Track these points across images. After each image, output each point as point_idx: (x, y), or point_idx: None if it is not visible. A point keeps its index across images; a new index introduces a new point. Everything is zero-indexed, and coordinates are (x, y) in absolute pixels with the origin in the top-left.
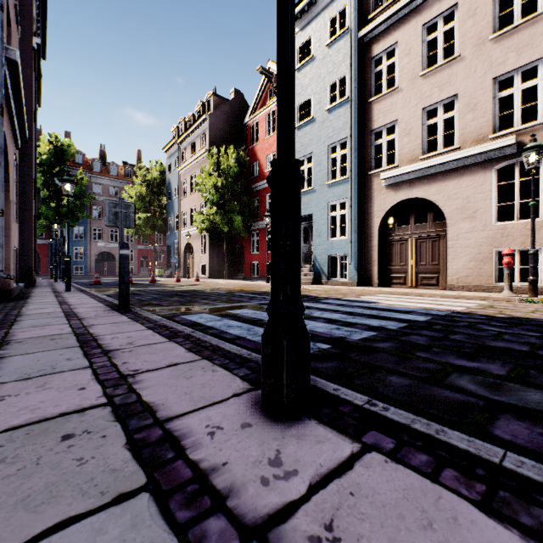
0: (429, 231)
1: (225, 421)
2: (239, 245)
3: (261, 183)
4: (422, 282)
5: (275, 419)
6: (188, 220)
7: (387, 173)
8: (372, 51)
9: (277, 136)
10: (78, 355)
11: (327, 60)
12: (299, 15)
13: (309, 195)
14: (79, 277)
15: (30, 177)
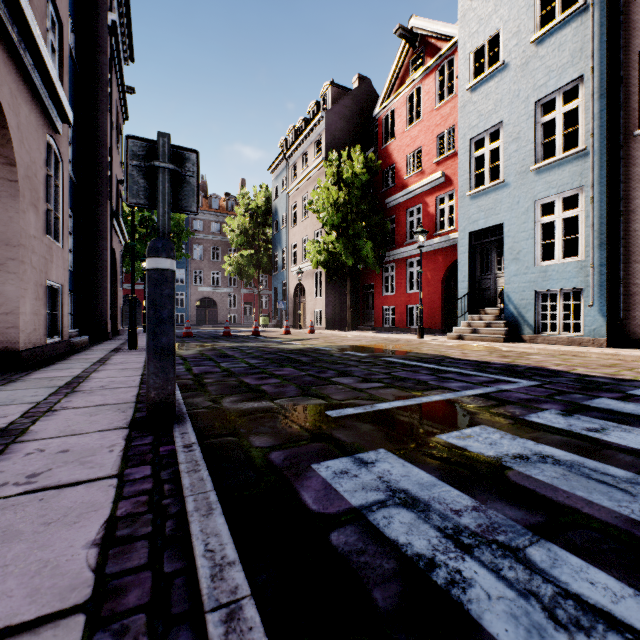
0: None
1: None
2: (366, 284)
3: (399, 195)
4: None
5: None
6: (299, 254)
7: None
8: None
9: None
10: None
11: None
12: None
13: (494, 194)
14: (179, 326)
15: (104, 196)
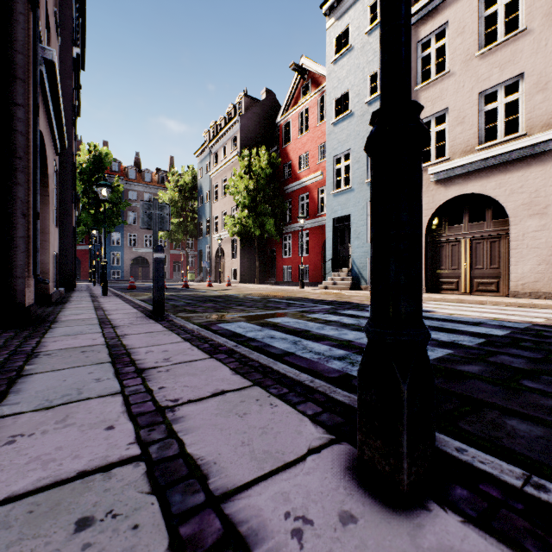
0: (487, 230)
1: (311, 505)
2: (271, 249)
3: (294, 184)
4: (478, 288)
5: (389, 507)
6: (219, 224)
7: (436, 167)
8: (419, 34)
9: (384, 73)
10: (108, 375)
11: (367, 49)
12: (335, 4)
13: (346, 195)
14: (116, 281)
15: (70, 184)
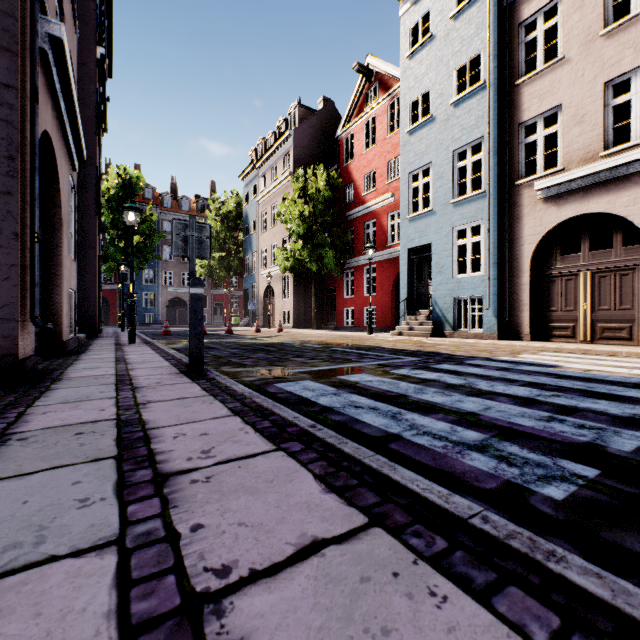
0: (616, 260)
1: None
2: (329, 287)
3: (358, 210)
4: (602, 335)
5: None
6: (269, 258)
7: (546, 180)
8: (521, 13)
9: None
10: (105, 489)
11: (453, 37)
12: None
13: (425, 219)
14: (149, 326)
15: (94, 210)
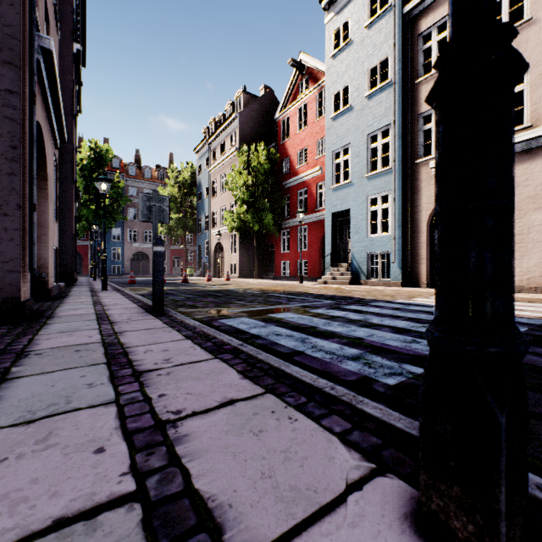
0: None
1: None
2: (269, 244)
3: (292, 180)
4: None
5: None
6: (218, 219)
7: None
8: (420, 26)
9: None
10: (102, 379)
11: (367, 42)
12: None
13: (346, 189)
14: (116, 276)
15: (71, 179)
